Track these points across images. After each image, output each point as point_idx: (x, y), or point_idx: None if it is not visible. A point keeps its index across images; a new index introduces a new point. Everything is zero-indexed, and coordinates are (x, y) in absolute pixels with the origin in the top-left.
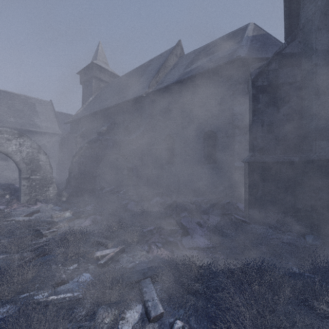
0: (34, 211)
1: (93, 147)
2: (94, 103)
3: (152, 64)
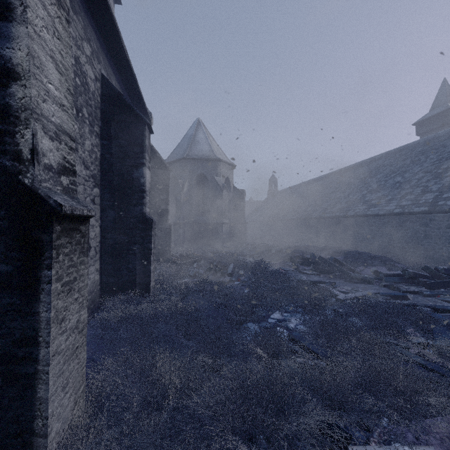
0: None
1: None
2: None
3: None
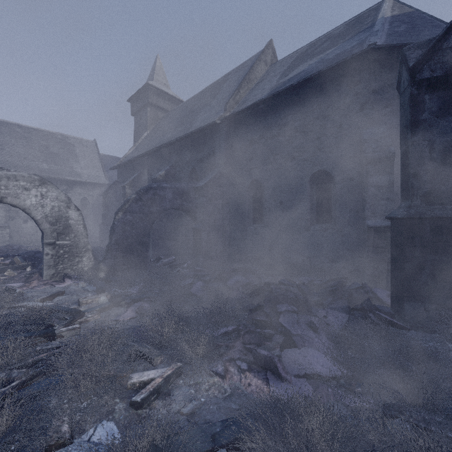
0: (57, 292)
1: (144, 199)
2: (150, 139)
3: (230, 79)
